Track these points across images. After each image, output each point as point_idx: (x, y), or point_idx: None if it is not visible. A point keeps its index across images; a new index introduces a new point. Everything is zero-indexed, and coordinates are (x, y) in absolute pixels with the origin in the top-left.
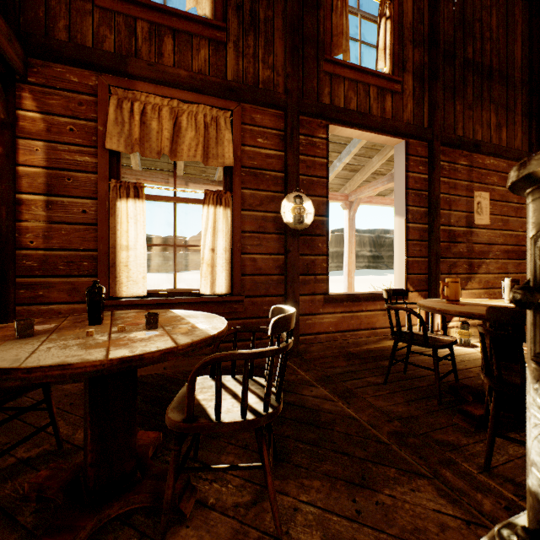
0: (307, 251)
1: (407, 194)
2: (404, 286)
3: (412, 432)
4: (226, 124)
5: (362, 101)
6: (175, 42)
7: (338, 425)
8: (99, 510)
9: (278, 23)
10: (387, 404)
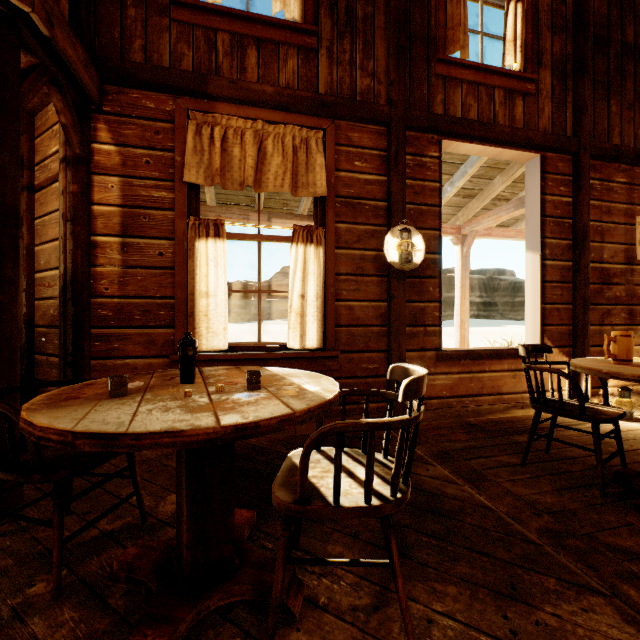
0: (415, 296)
1: (543, 223)
2: (540, 340)
3: (570, 531)
4: (318, 146)
5: (484, 108)
6: (259, 54)
7: (469, 516)
8: (197, 600)
9: (379, 20)
10: (530, 492)
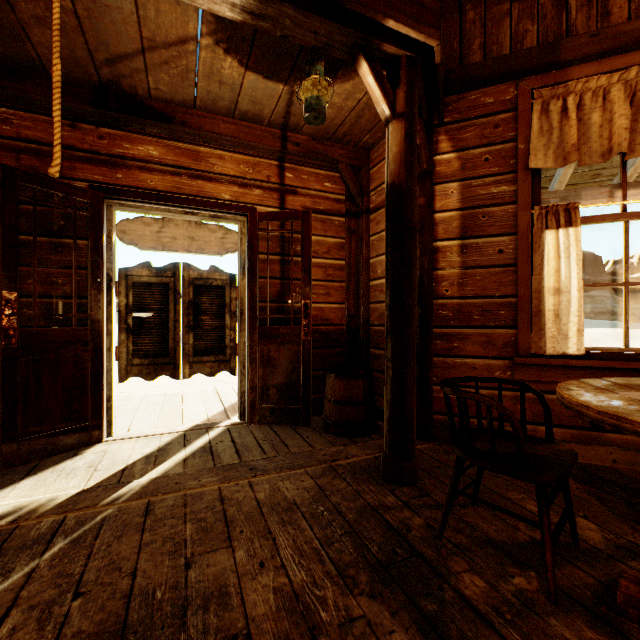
0: None
1: None
2: None
3: None
4: None
5: None
6: None
7: None
8: None
9: None
10: None
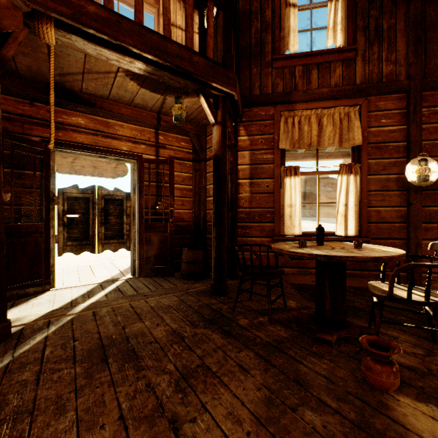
0: (429, 203)
1: None
2: None
3: None
4: (355, 115)
5: None
6: (318, 71)
7: None
8: (336, 330)
9: (399, 25)
10: None
